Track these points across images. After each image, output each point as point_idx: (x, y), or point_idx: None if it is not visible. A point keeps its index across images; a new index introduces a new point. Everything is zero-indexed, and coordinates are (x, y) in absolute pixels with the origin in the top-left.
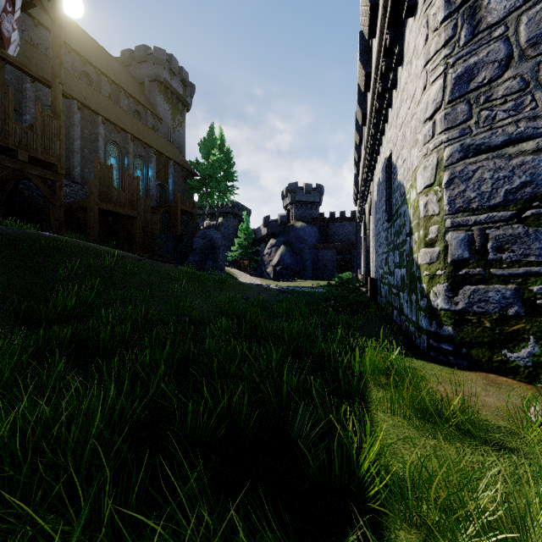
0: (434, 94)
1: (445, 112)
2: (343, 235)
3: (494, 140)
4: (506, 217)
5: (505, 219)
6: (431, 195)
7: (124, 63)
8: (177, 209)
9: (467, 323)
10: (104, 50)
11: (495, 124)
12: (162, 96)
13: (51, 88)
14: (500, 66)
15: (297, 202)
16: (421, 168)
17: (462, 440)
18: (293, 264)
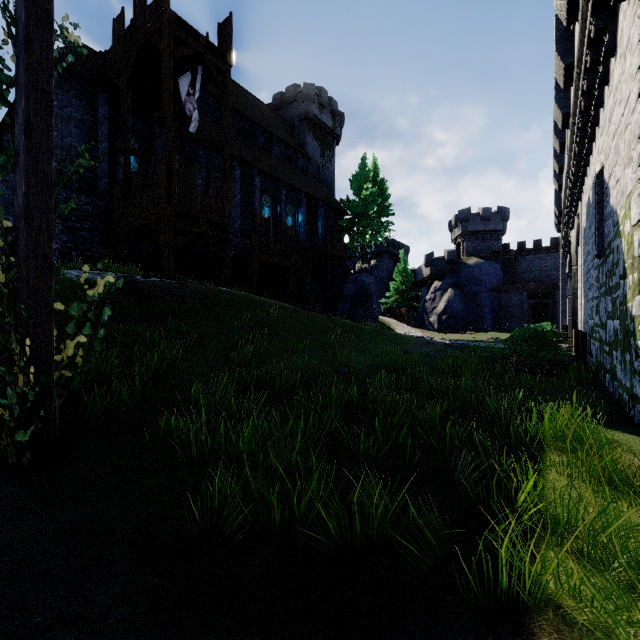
0: None
1: None
2: (538, 271)
3: None
4: None
5: None
6: None
7: (275, 108)
8: (327, 254)
9: None
10: (258, 100)
11: None
12: (311, 133)
13: (222, 155)
14: None
15: (470, 233)
16: (635, 195)
17: None
18: (464, 312)
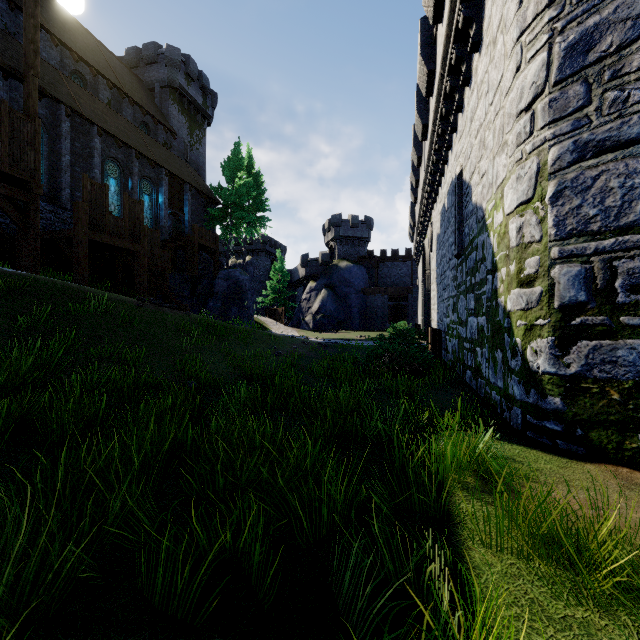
0: (533, 74)
1: (549, 97)
2: (396, 277)
3: (625, 132)
4: None
5: None
6: (528, 214)
7: (129, 65)
8: (194, 244)
9: (584, 394)
10: (103, 46)
11: (628, 110)
12: (176, 105)
13: (23, 82)
14: (635, 25)
15: (342, 238)
16: (512, 180)
17: (628, 608)
18: (337, 312)
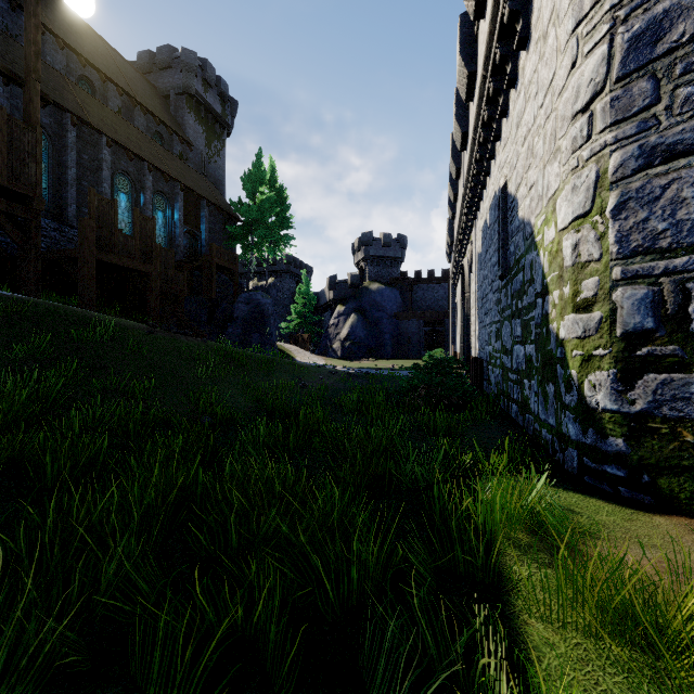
0: (592, 70)
1: (611, 96)
2: (432, 300)
3: None
4: None
5: None
6: (585, 230)
7: (141, 70)
8: (212, 264)
9: (652, 435)
10: (113, 50)
11: None
12: (193, 114)
13: (23, 87)
14: None
15: (373, 258)
16: (566, 191)
17: None
18: (367, 338)
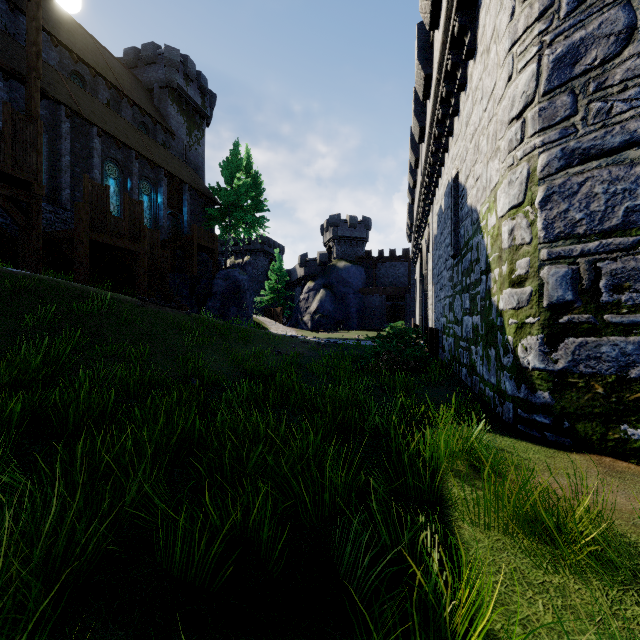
0: (524, 84)
1: (539, 107)
2: (394, 277)
3: (609, 141)
4: (627, 244)
5: (625, 248)
6: (519, 218)
7: (127, 65)
8: (193, 244)
9: (571, 388)
10: (102, 47)
11: (611, 120)
12: (175, 106)
13: (25, 84)
14: (617, 41)
15: (340, 238)
16: (504, 184)
17: (600, 575)
18: (335, 312)
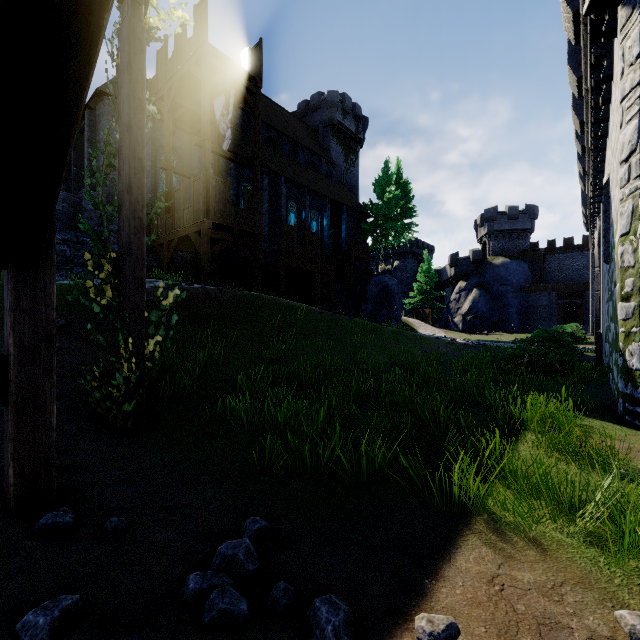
0: (630, 135)
1: (639, 155)
2: (569, 270)
3: None
4: None
5: None
6: (626, 244)
7: (300, 116)
8: (350, 257)
9: None
10: (284, 110)
11: None
12: (335, 139)
13: (252, 170)
14: None
15: (496, 232)
16: (618, 214)
17: (592, 470)
18: (490, 312)
